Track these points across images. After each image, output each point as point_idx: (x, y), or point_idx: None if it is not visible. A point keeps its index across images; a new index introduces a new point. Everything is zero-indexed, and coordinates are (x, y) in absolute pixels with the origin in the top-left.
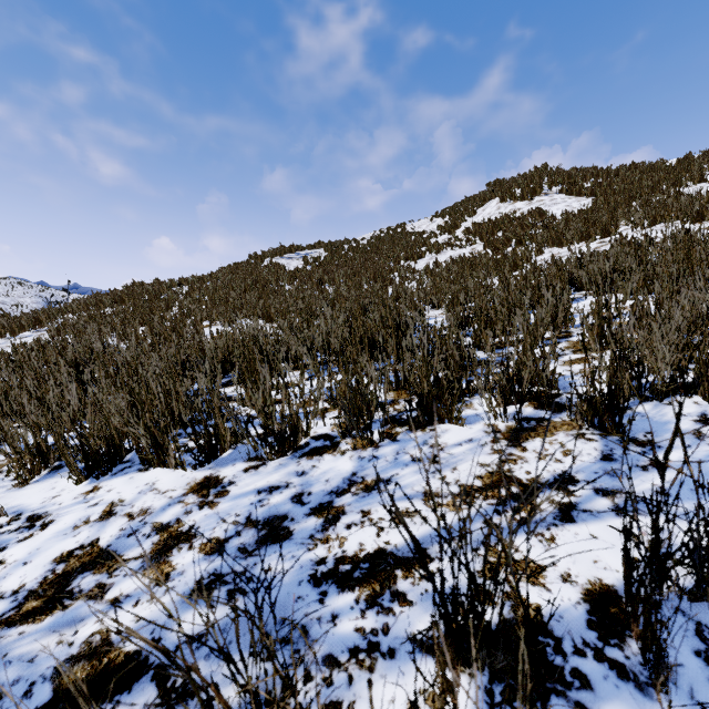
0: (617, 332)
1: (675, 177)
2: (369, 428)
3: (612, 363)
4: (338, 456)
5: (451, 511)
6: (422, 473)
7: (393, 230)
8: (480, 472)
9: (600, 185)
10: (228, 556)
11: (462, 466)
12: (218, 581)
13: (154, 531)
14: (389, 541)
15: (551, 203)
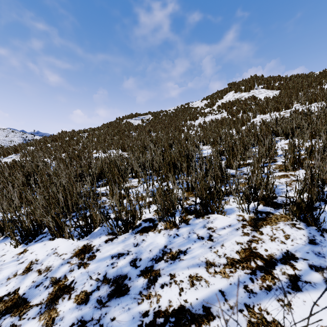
0: (308, 164)
1: (319, 80)
2: (173, 218)
3: (305, 181)
4: (156, 234)
5: (223, 277)
6: (204, 248)
7: (183, 106)
8: (237, 248)
9: (282, 84)
10: (90, 306)
11: (227, 244)
12: (82, 326)
13: (51, 283)
14: (186, 299)
15: (258, 93)
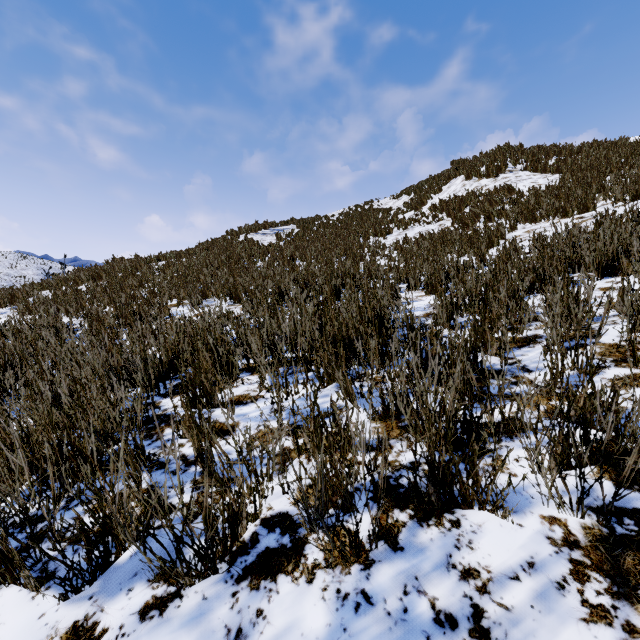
0: None
1: None
2: (354, 535)
3: None
4: (302, 586)
5: None
6: None
7: (361, 208)
8: None
9: (565, 162)
10: None
11: None
12: None
13: None
14: None
15: (516, 180)
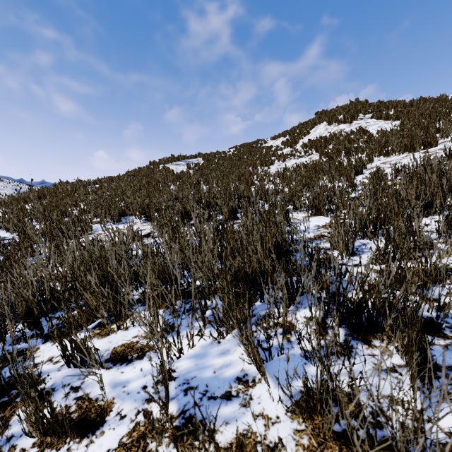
0: None
1: None
2: None
3: None
4: None
5: None
6: None
7: (250, 145)
8: None
9: (402, 112)
10: None
11: None
12: None
13: None
14: None
15: (366, 125)
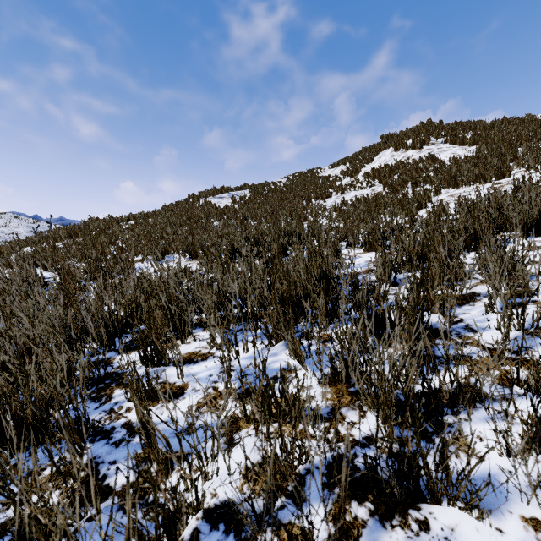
0: None
1: None
2: None
3: None
4: None
5: None
6: None
7: (304, 175)
8: None
9: (480, 136)
10: None
11: None
12: None
13: None
14: None
15: (438, 151)
